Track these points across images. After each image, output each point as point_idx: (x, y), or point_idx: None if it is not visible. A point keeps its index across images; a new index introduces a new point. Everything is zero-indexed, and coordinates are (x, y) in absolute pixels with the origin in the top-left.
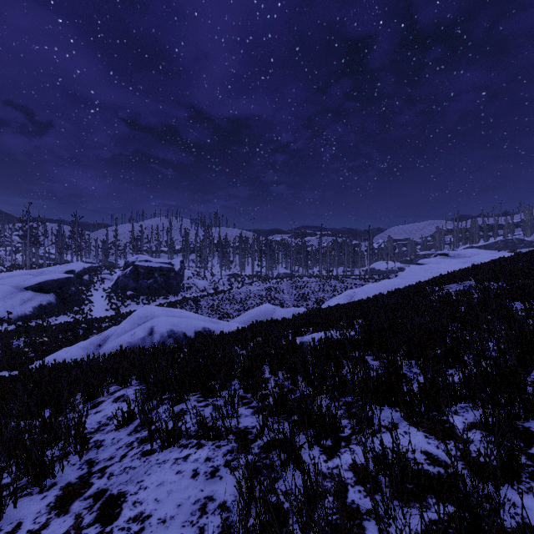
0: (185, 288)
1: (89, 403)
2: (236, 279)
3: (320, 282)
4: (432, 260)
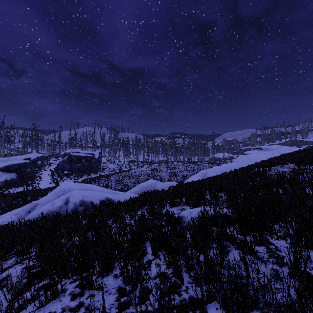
0: (102, 169)
1: None
2: (133, 163)
3: (184, 165)
4: (253, 152)
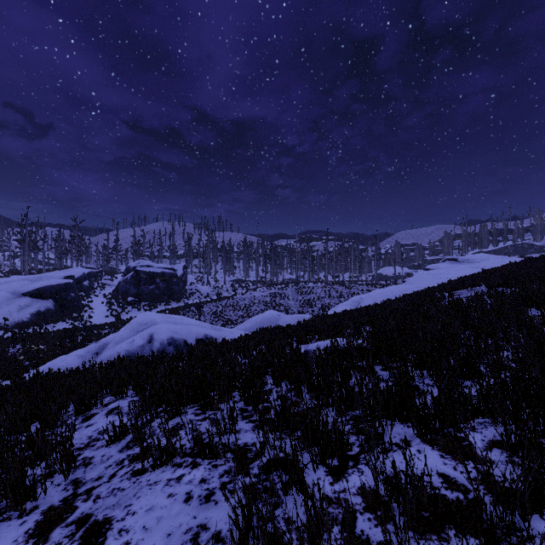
0: (188, 294)
1: (81, 415)
2: (240, 284)
3: (326, 288)
4: (441, 265)
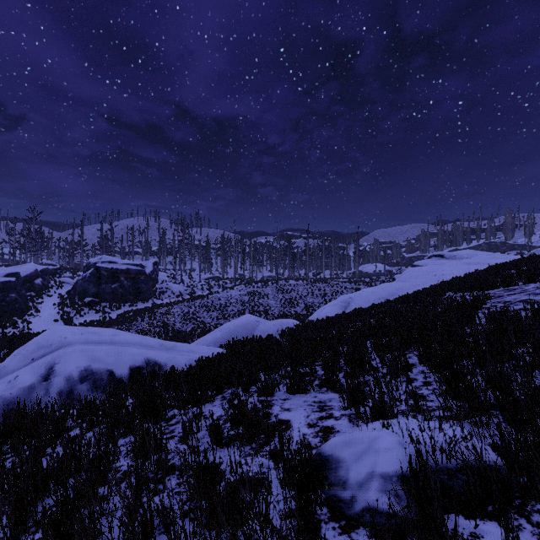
0: (158, 293)
1: None
2: (217, 282)
3: (308, 285)
4: (429, 262)
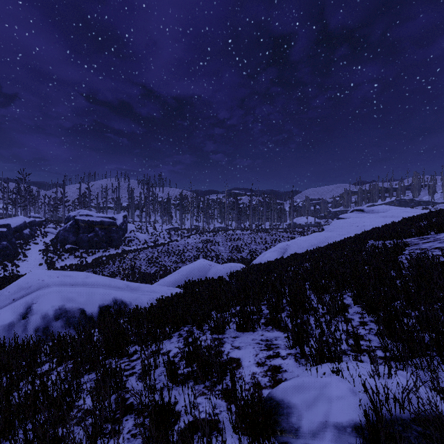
0: (127, 241)
1: None
2: (176, 232)
3: (252, 235)
4: (352, 215)
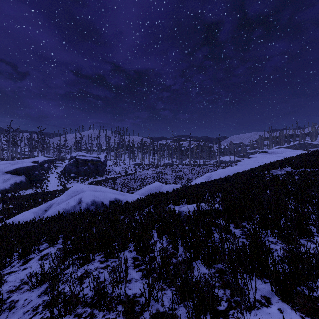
0: (107, 172)
1: (23, 259)
2: (138, 166)
3: (190, 168)
4: (258, 155)
